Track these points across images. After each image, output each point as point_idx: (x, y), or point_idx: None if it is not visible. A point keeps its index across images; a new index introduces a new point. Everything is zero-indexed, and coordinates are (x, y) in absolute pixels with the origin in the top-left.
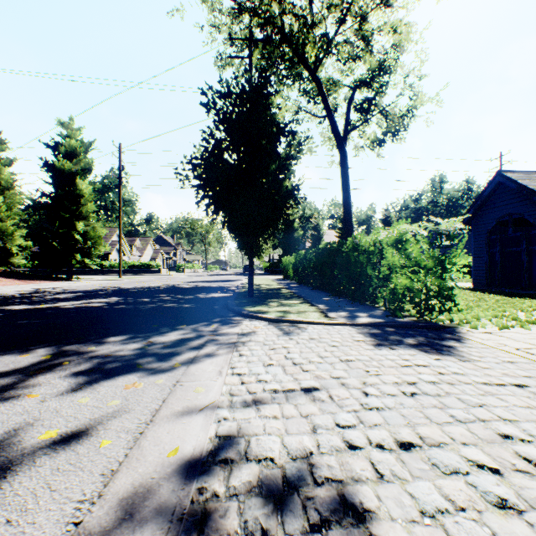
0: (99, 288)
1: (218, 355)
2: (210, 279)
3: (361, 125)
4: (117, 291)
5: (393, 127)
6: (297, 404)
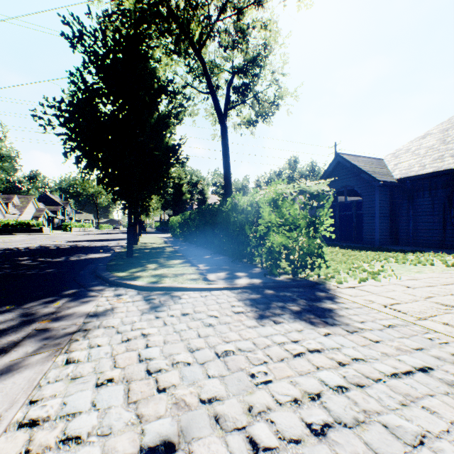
0: None
1: (25, 368)
2: (97, 238)
3: (239, 105)
4: None
5: (263, 111)
6: None
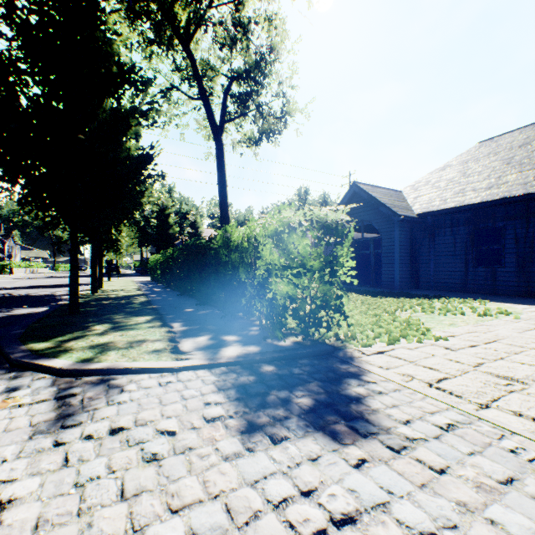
0: None
1: None
2: (45, 283)
3: (238, 117)
4: None
5: (269, 128)
6: None
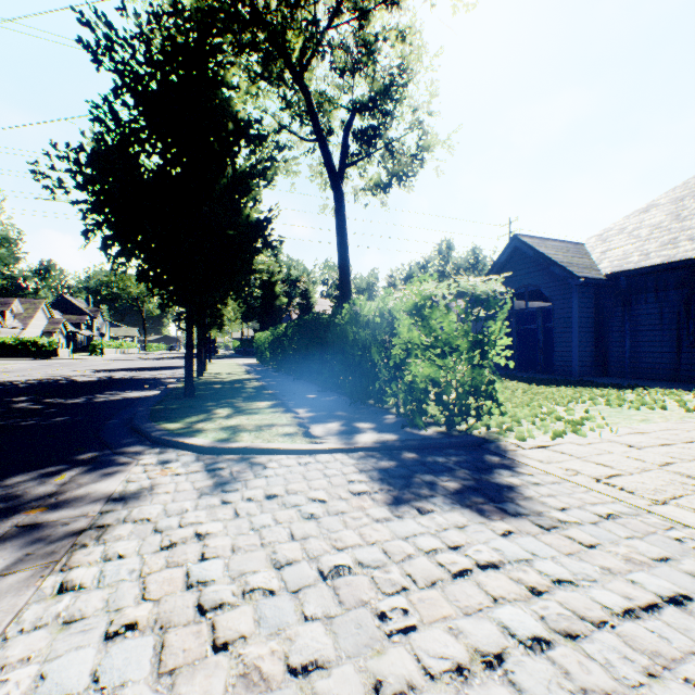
0: None
1: None
2: (142, 365)
3: (362, 159)
4: None
5: (400, 170)
6: None
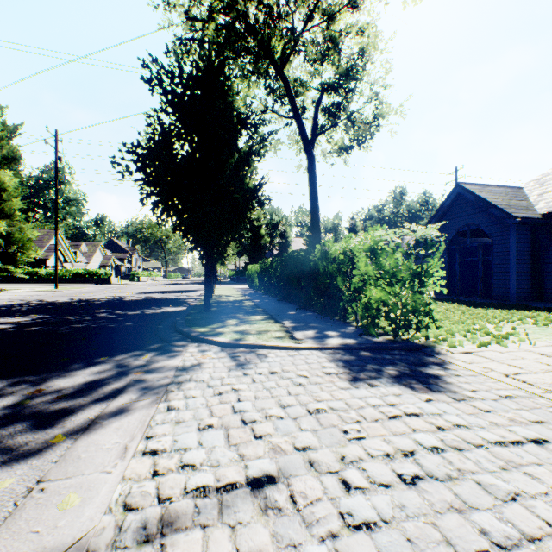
0: (19, 302)
1: (134, 411)
2: (167, 289)
3: (329, 129)
4: (42, 305)
5: (360, 134)
6: (236, 527)
